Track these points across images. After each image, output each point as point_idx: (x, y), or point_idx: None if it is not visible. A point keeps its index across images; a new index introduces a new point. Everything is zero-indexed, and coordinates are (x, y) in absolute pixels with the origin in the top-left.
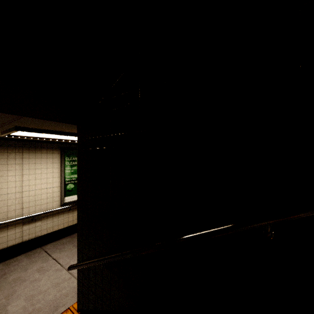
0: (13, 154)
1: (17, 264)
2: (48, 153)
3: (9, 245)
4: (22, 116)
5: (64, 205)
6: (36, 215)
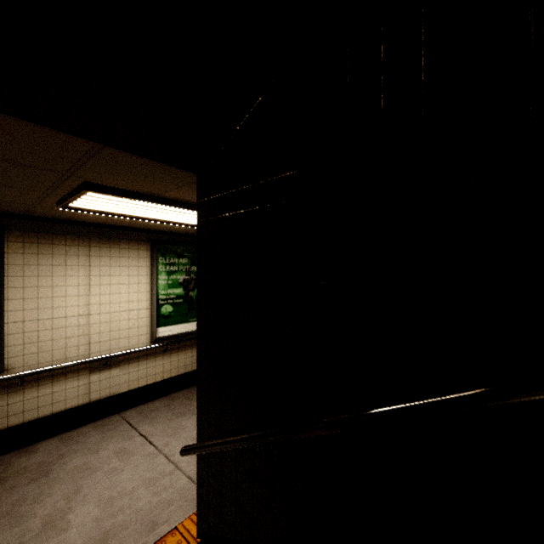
0: (75, 249)
1: (82, 441)
2: (130, 249)
3: (68, 406)
4: (101, 145)
5: (156, 341)
6: (112, 356)
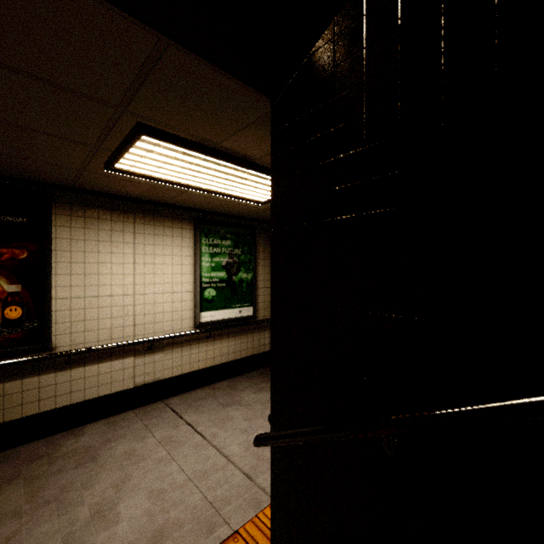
0: (120, 225)
1: (128, 426)
2: (174, 228)
3: (114, 389)
4: (167, 39)
5: (199, 327)
6: (156, 339)
